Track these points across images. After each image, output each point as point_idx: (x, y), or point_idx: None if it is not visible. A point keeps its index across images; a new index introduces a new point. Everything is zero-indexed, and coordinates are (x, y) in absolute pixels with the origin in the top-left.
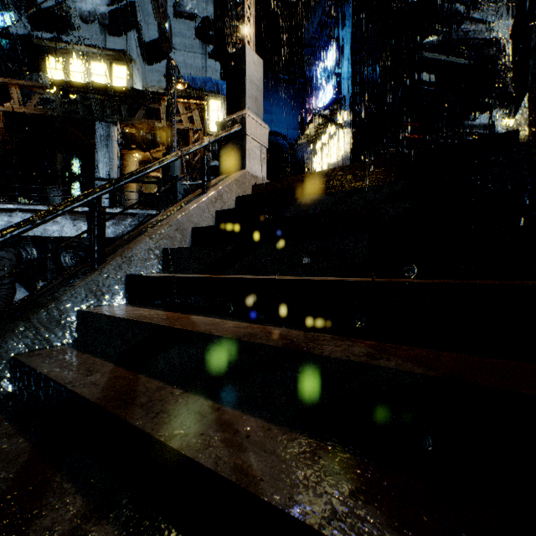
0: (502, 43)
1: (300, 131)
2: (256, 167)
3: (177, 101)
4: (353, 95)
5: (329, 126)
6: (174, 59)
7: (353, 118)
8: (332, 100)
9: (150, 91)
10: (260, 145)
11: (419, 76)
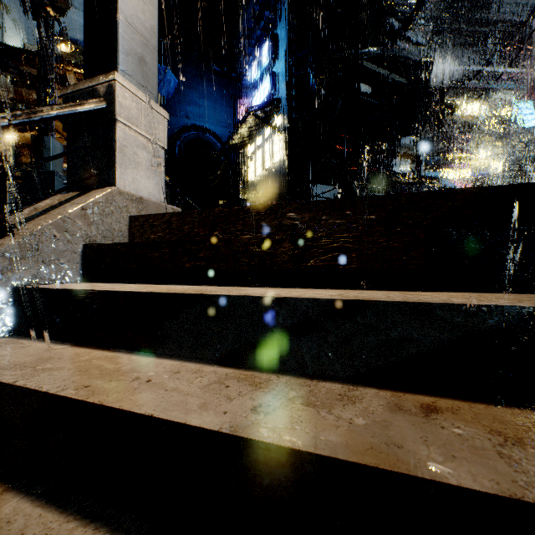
0: (433, 67)
1: (232, 130)
2: (142, 180)
3: (65, 69)
4: (289, 98)
5: (263, 128)
6: (72, 20)
7: (289, 123)
8: (267, 100)
9: (20, 48)
10: (150, 142)
11: (357, 86)
